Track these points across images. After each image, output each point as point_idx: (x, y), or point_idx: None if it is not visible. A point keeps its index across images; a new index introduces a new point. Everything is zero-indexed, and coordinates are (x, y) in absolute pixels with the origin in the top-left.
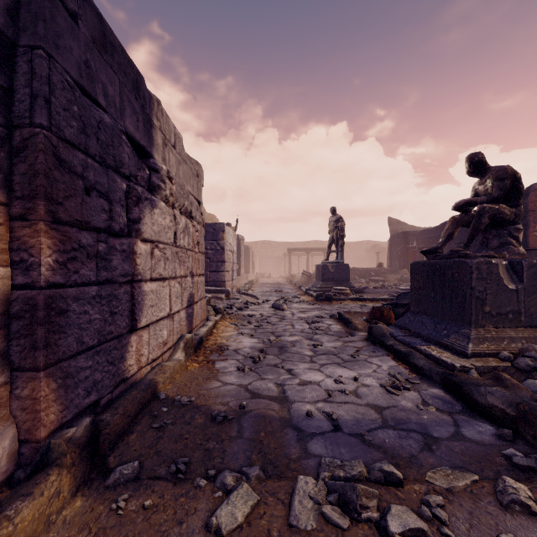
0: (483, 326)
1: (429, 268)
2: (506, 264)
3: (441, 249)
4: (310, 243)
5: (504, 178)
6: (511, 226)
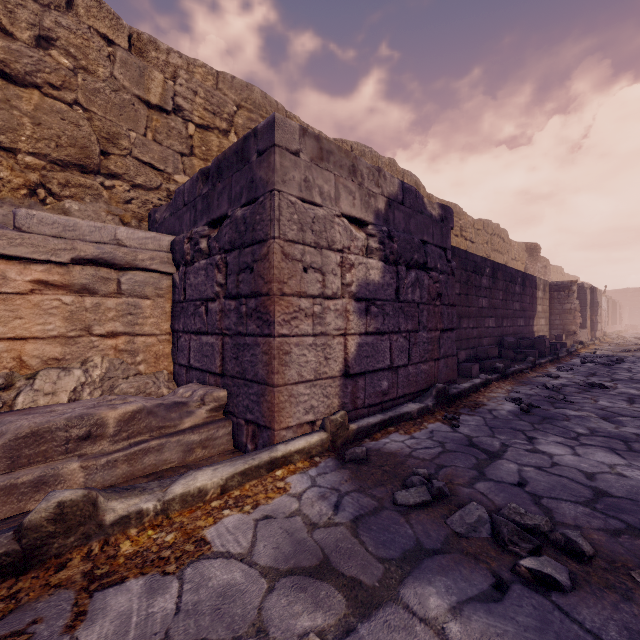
0: None
1: None
2: None
3: None
4: None
5: None
6: None
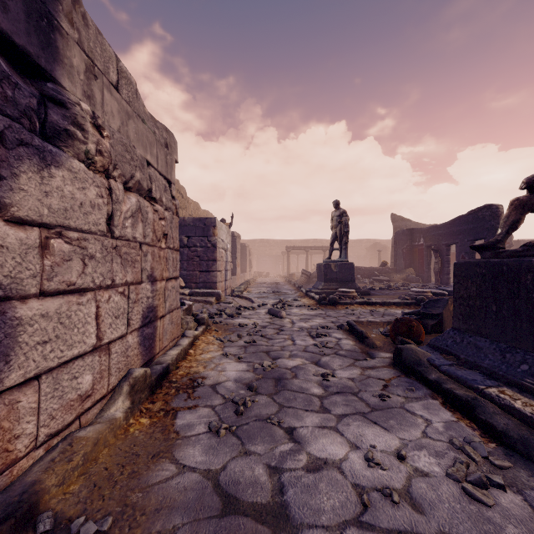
0: None
1: (487, 269)
2: None
3: (502, 243)
4: (308, 241)
5: None
6: None
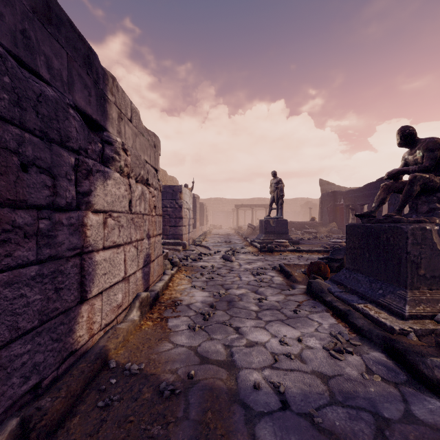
0: (418, 288)
1: (363, 230)
2: (438, 229)
3: (375, 213)
4: (254, 200)
5: (434, 149)
6: (439, 193)
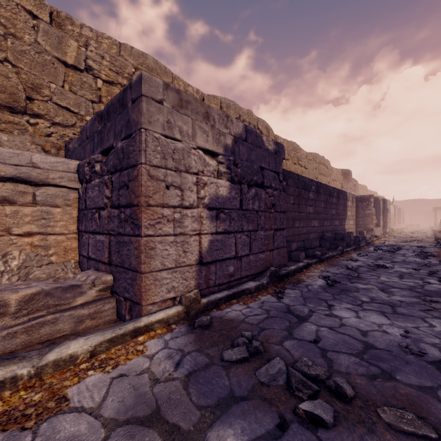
0: None
1: None
2: None
3: None
4: None
5: None
6: None
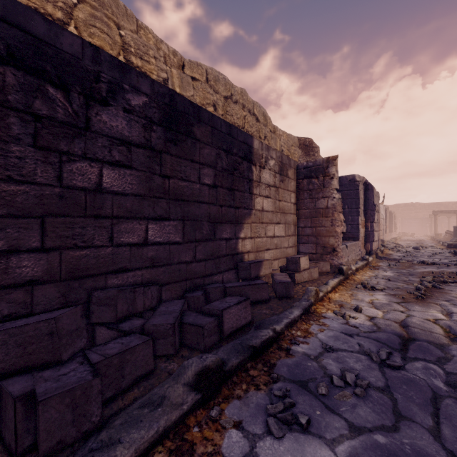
0: None
1: None
2: None
3: None
4: None
5: None
6: None
